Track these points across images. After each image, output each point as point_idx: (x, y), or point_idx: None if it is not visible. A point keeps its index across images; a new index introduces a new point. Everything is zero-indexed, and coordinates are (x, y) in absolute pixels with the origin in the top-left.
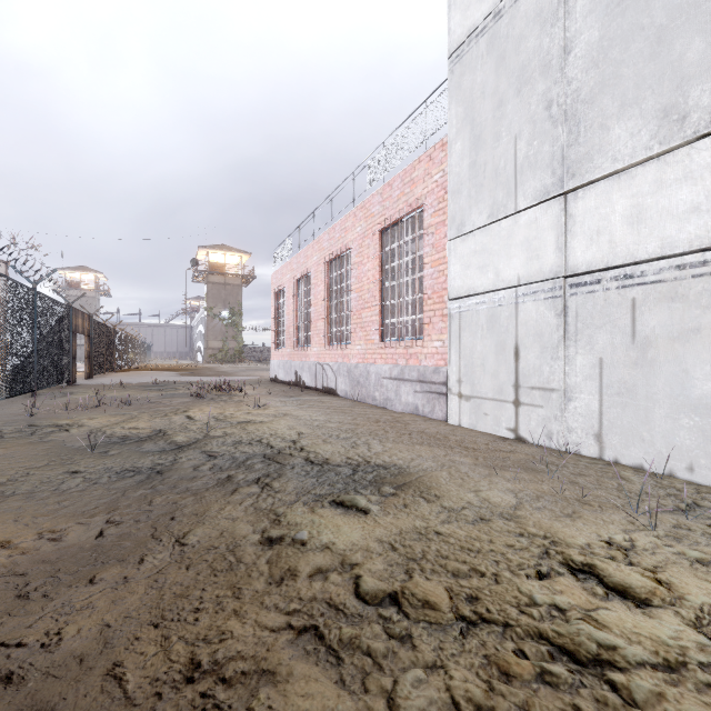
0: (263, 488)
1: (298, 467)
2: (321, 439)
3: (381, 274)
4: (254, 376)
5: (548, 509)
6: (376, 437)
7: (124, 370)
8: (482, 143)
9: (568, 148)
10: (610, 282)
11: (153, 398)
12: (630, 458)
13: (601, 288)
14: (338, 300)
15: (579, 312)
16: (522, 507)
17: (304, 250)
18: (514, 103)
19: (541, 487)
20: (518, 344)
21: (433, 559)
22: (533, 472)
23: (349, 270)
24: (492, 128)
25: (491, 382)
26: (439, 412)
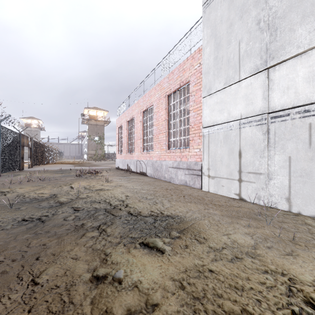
0: (101, 233)
1: (123, 217)
2: (137, 199)
3: (168, 117)
4: (109, 166)
5: (275, 248)
6: (166, 198)
7: (49, 164)
8: (221, 47)
9: (270, 44)
10: (295, 115)
11: (57, 177)
12: (308, 211)
13: (290, 118)
14: (147, 130)
15: (276, 132)
16: (259, 247)
17: (131, 107)
18: (239, 24)
19: (265, 231)
20: (240, 150)
21: (212, 298)
22: (256, 220)
23: (152, 115)
24: (226, 38)
25: (226, 169)
26: (197, 184)
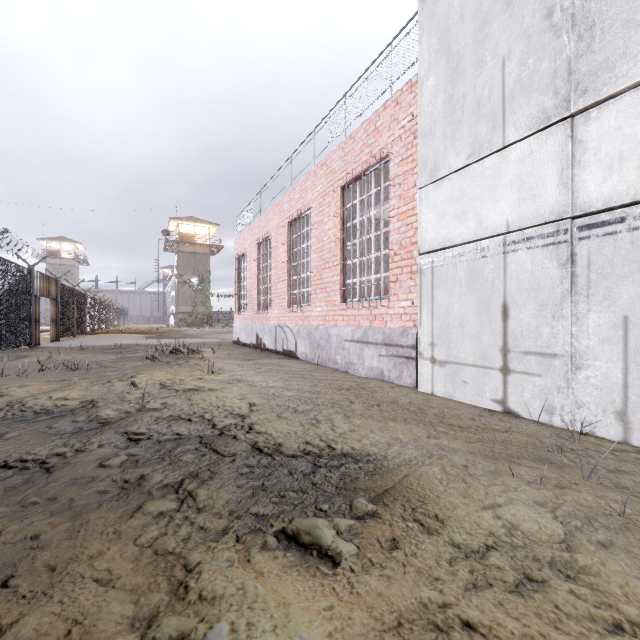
0: (183, 501)
1: (240, 459)
2: (276, 413)
3: (343, 233)
4: (218, 338)
5: (621, 549)
6: (340, 410)
7: (96, 333)
8: (460, 74)
9: (576, 59)
10: (639, 220)
11: (107, 361)
12: None
13: (626, 228)
14: (298, 262)
15: (592, 260)
16: (579, 544)
17: (265, 214)
18: (502, 20)
19: (582, 497)
20: (507, 302)
21: None
22: (554, 468)
23: (309, 231)
24: (473, 54)
25: (472, 346)
26: (407, 378)
